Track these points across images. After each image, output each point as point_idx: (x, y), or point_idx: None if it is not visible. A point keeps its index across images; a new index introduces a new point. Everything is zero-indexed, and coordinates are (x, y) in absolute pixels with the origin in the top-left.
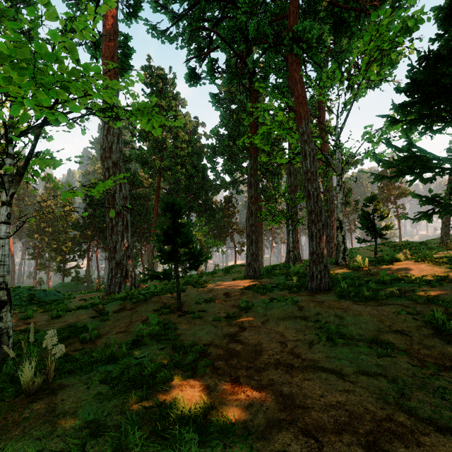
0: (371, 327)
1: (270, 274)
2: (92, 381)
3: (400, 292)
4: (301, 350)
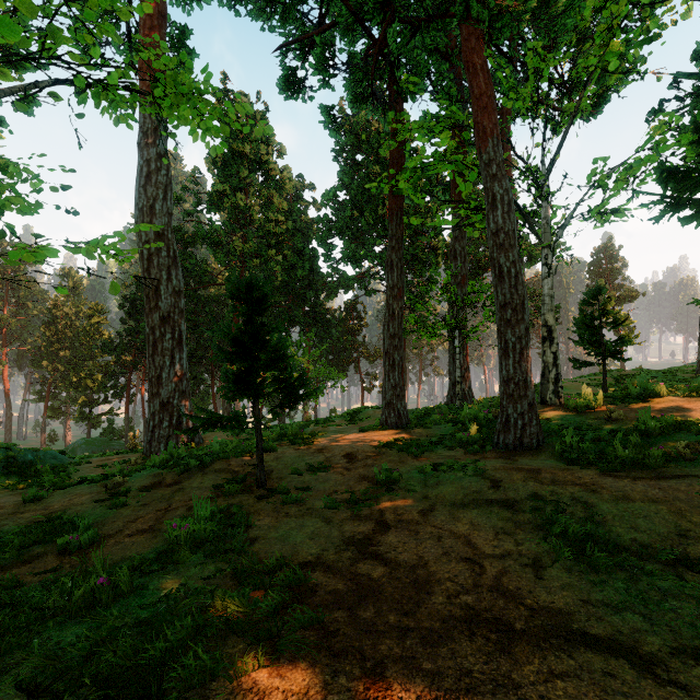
0: (662, 526)
1: (424, 421)
2: (1, 685)
3: (690, 452)
4: (519, 583)
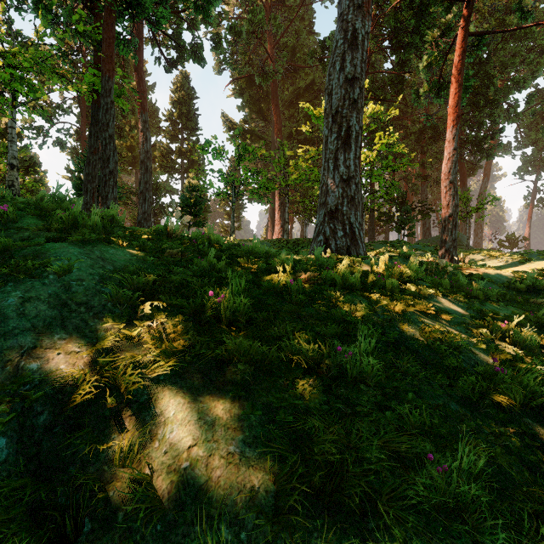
0: None
1: None
2: None
3: None
4: None
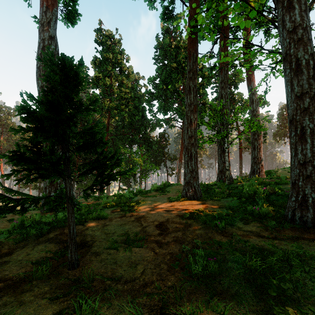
0: None
1: (209, 194)
2: None
3: None
4: None
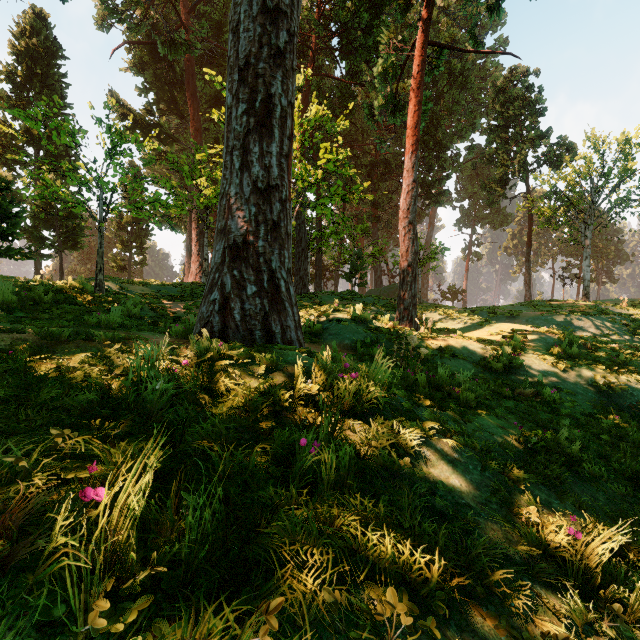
0: None
1: None
2: None
3: None
4: None
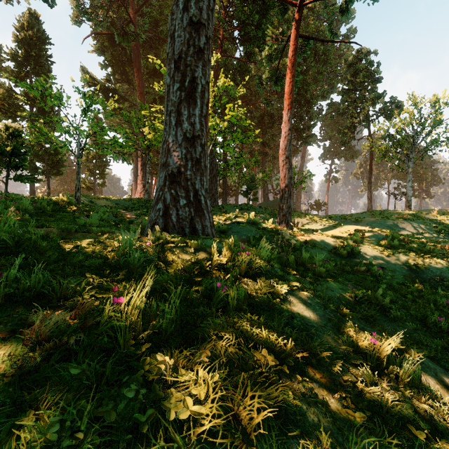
0: None
1: None
2: None
3: None
4: None
